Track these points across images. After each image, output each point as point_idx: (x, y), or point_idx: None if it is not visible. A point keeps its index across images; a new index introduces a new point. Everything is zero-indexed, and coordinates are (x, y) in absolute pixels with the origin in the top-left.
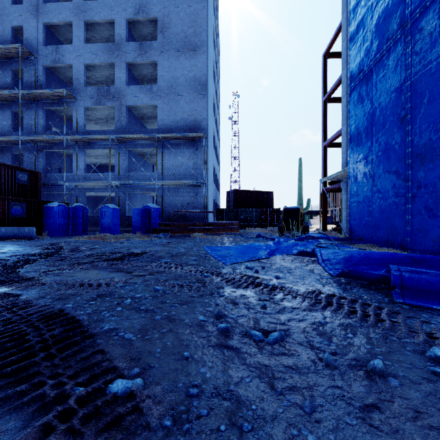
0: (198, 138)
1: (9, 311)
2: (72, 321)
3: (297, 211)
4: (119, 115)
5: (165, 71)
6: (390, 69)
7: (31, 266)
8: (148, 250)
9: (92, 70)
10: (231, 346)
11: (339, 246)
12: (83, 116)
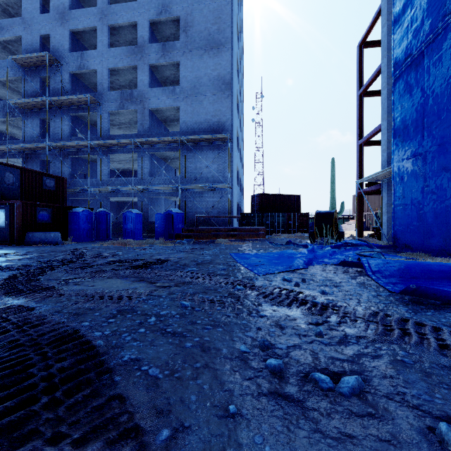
0: (222, 140)
1: (18, 330)
2: (86, 347)
3: (331, 215)
4: (142, 119)
5: (188, 71)
6: (447, 49)
7: (52, 273)
8: (171, 257)
9: (115, 74)
10: (290, 397)
11: (384, 255)
12: (107, 121)
